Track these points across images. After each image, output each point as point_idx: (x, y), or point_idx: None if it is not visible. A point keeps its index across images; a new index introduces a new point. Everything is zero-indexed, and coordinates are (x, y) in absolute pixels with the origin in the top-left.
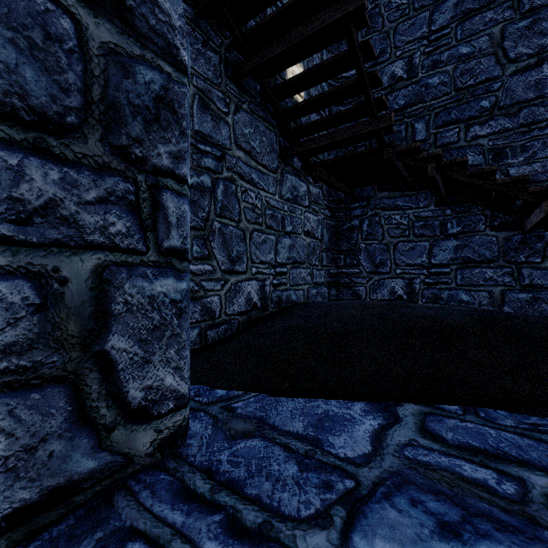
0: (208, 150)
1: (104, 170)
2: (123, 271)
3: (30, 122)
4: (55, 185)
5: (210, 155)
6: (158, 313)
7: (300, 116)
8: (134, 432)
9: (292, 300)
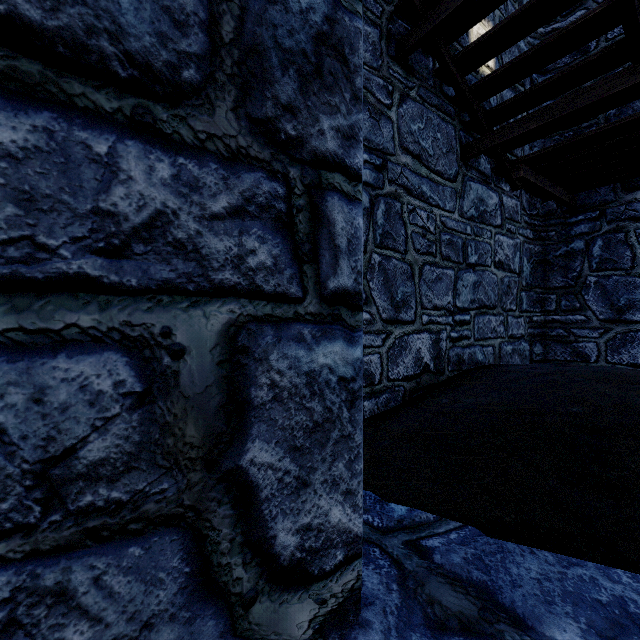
0: (365, 158)
1: (238, 161)
2: (268, 332)
3: (127, 79)
4: (164, 187)
5: (367, 165)
6: (320, 402)
7: (495, 92)
8: (283, 605)
9: (477, 361)
